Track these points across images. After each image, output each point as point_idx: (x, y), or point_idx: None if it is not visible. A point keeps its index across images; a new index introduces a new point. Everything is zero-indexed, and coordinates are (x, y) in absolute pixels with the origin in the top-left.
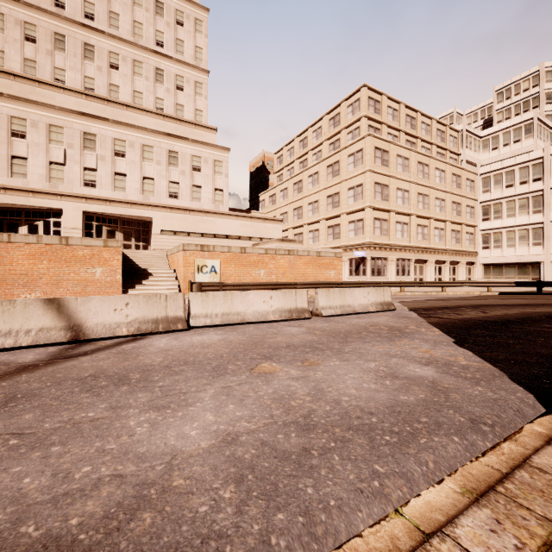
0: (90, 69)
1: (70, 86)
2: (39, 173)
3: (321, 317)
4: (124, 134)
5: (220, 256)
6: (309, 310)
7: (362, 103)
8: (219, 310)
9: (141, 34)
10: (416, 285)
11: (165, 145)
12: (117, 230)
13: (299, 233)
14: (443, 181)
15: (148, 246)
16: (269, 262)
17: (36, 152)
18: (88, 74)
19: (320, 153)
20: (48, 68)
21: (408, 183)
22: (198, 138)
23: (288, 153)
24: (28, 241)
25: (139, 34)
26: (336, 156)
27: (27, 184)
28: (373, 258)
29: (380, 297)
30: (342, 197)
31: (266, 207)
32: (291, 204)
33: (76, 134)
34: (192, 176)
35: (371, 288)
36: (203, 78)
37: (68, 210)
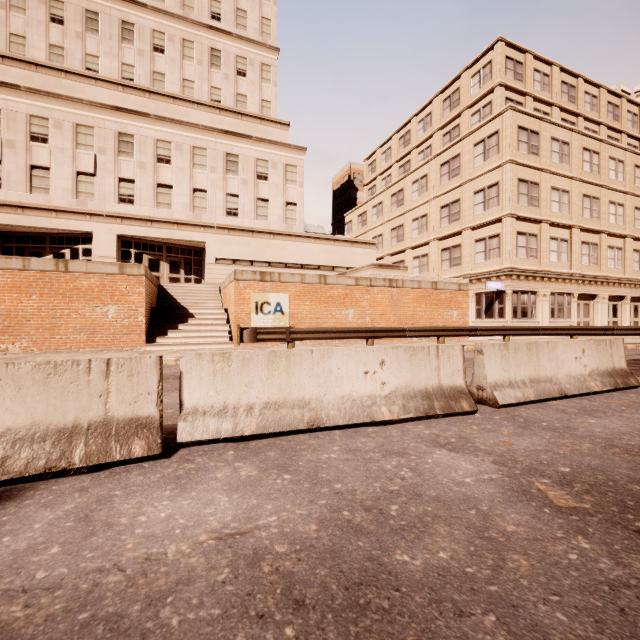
0: (130, 54)
1: (103, 76)
2: (64, 187)
3: (492, 407)
4: (169, 134)
5: (289, 289)
6: (468, 393)
7: (496, 65)
8: (256, 394)
9: (192, 5)
10: (599, 333)
11: (221, 146)
12: (162, 260)
13: (399, 261)
14: (621, 177)
15: (202, 280)
16: (361, 298)
17: (60, 160)
18: (126, 61)
19: (429, 149)
20: (78, 55)
21: (568, 180)
22: (265, 137)
23: (383, 156)
24: (9, 267)
25: (189, 5)
26: (455, 148)
27: (49, 201)
28: (515, 292)
29: (606, 360)
30: (465, 205)
31: (354, 230)
32: (388, 223)
33: (109, 135)
34: (257, 186)
35: (587, 340)
36: (271, 59)
37: (99, 233)
